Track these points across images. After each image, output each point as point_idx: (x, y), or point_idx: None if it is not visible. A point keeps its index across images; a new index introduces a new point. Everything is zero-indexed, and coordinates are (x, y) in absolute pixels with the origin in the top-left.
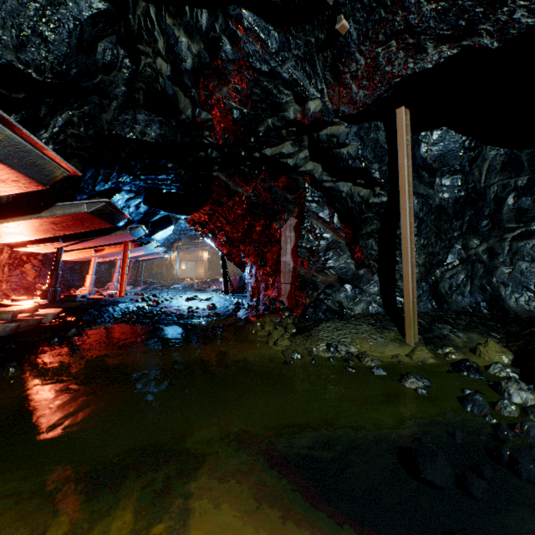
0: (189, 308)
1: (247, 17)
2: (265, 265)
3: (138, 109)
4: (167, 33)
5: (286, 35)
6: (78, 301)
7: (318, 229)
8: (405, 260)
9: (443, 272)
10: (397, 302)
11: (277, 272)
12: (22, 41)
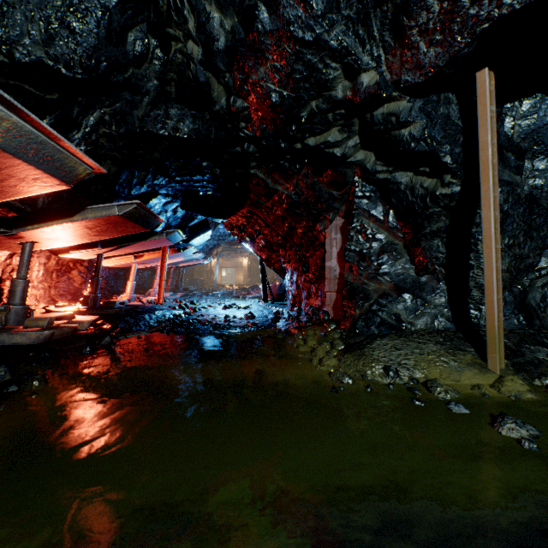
0: (225, 317)
1: None
2: (307, 271)
3: (170, 103)
4: (197, 9)
5: None
6: (117, 308)
7: (369, 229)
8: (487, 264)
9: (533, 280)
10: (471, 316)
11: (320, 279)
12: (51, 34)
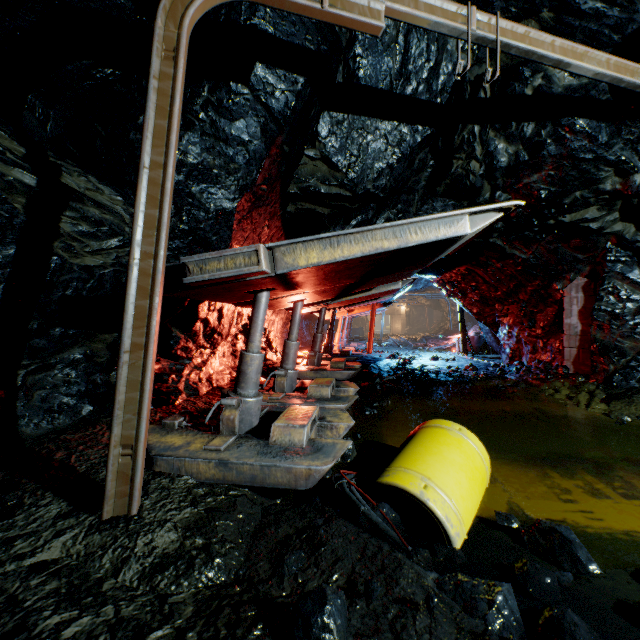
0: (449, 368)
1: (579, 123)
2: (533, 326)
3: (435, 198)
4: (488, 143)
5: (617, 126)
6: (352, 356)
7: (622, 291)
8: None
9: None
10: None
11: (550, 335)
12: (378, 174)
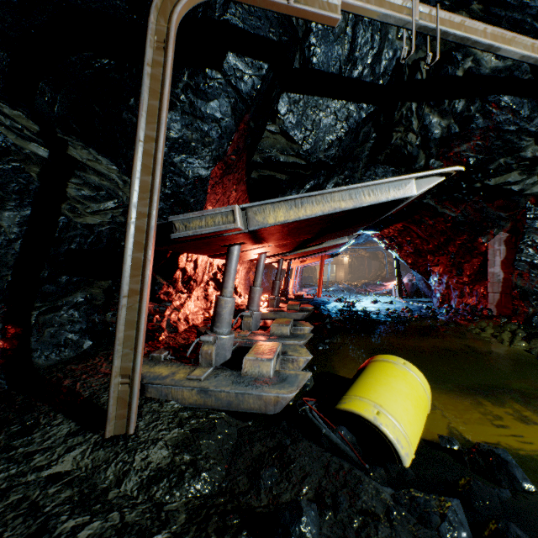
0: (387, 310)
1: (504, 100)
2: (461, 274)
3: (377, 165)
4: (424, 118)
5: (537, 101)
6: (305, 299)
7: None
8: None
9: None
10: None
11: (475, 282)
12: (329, 145)
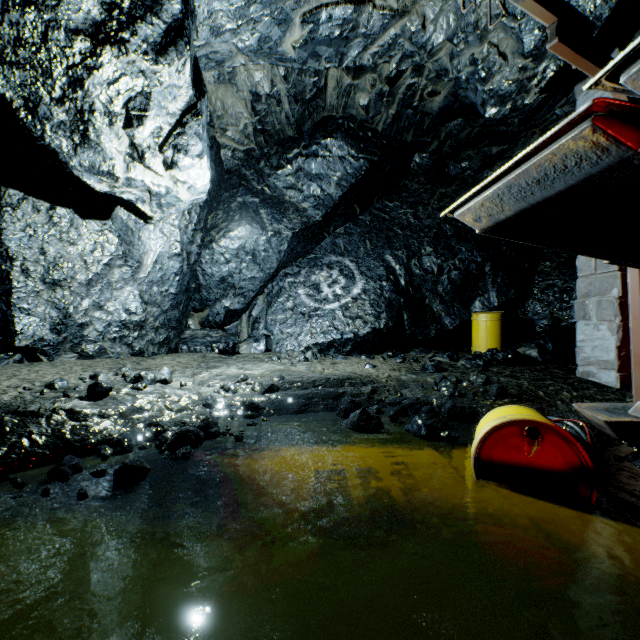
0: None
1: None
2: None
3: None
4: None
5: None
6: None
7: None
8: None
9: None
10: None
11: None
12: None
